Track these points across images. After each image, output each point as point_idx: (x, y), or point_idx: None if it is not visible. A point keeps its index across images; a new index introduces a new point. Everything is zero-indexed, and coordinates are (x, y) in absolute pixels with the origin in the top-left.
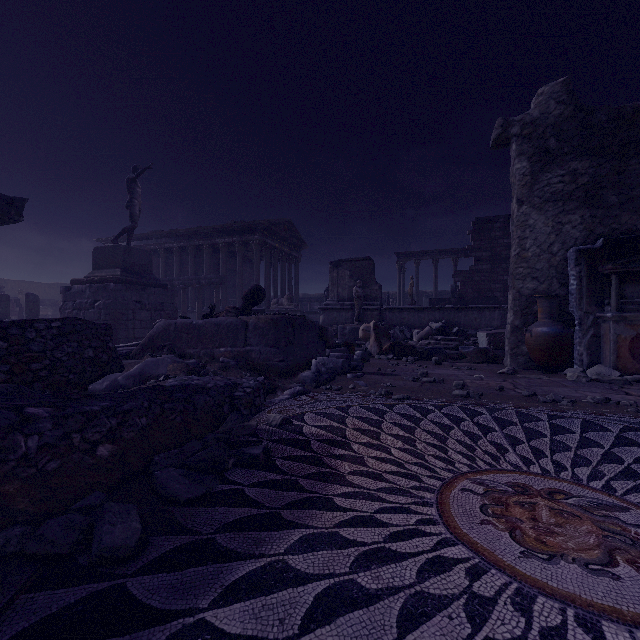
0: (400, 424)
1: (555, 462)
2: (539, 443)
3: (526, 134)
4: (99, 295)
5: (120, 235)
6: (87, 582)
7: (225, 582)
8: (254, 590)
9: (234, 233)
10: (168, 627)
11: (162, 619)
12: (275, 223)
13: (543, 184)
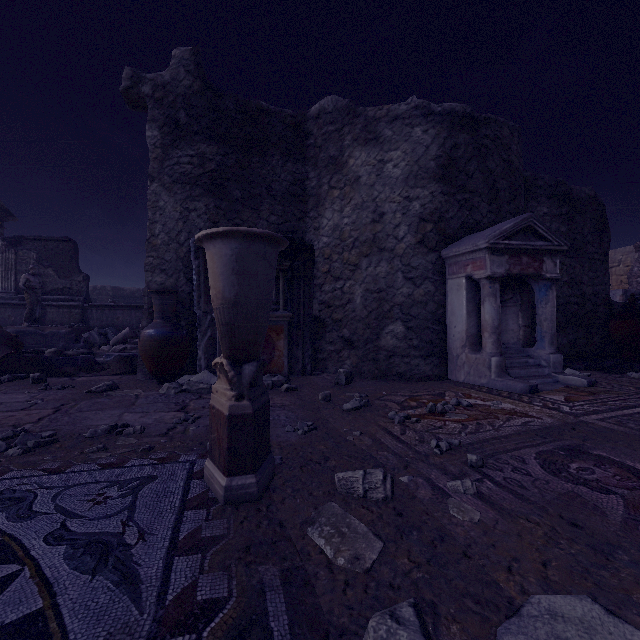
0: None
1: None
2: None
3: (158, 98)
4: None
5: None
6: None
7: None
8: None
9: None
10: None
11: None
12: None
13: (174, 161)
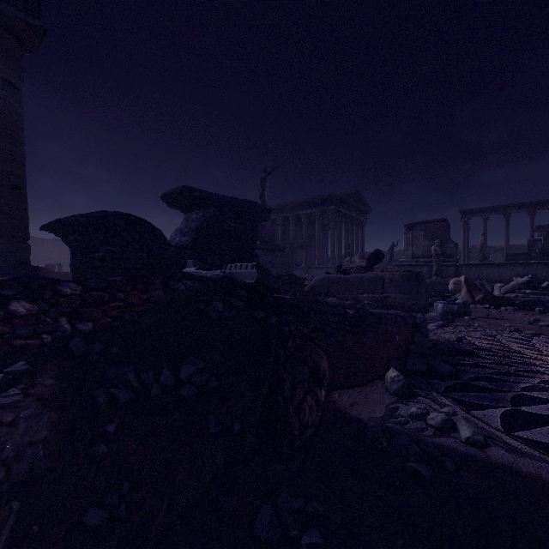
0: None
1: None
2: None
3: None
4: None
5: None
6: (450, 380)
7: (518, 387)
8: (537, 390)
9: (313, 205)
10: (510, 393)
11: (503, 391)
12: (346, 194)
13: None
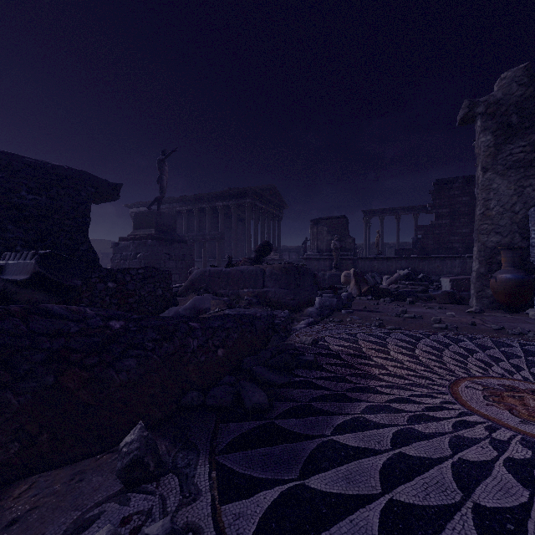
0: (401, 346)
1: (532, 373)
2: (516, 361)
3: (490, 112)
4: (140, 249)
5: (153, 203)
6: (251, 420)
7: (333, 424)
8: (353, 429)
9: (230, 198)
10: (314, 441)
11: (308, 438)
12: (262, 188)
13: (506, 154)
